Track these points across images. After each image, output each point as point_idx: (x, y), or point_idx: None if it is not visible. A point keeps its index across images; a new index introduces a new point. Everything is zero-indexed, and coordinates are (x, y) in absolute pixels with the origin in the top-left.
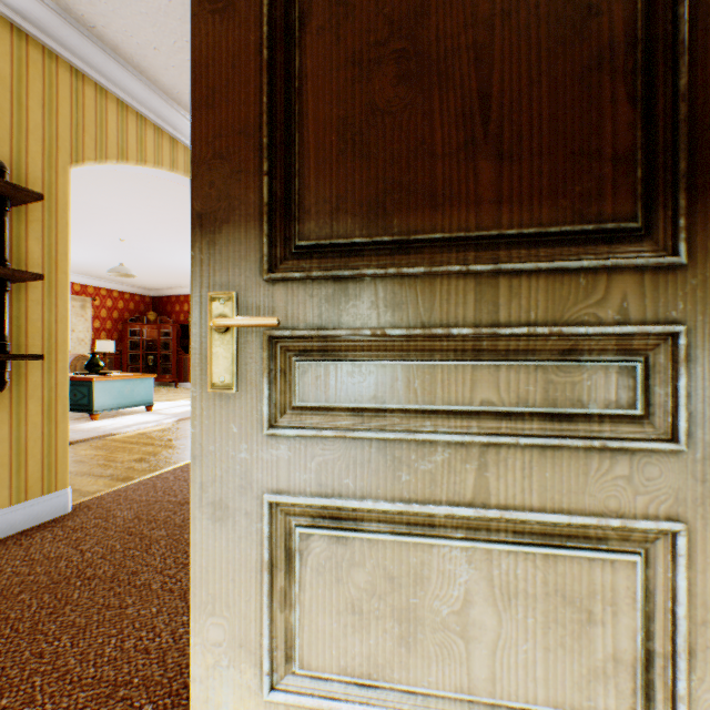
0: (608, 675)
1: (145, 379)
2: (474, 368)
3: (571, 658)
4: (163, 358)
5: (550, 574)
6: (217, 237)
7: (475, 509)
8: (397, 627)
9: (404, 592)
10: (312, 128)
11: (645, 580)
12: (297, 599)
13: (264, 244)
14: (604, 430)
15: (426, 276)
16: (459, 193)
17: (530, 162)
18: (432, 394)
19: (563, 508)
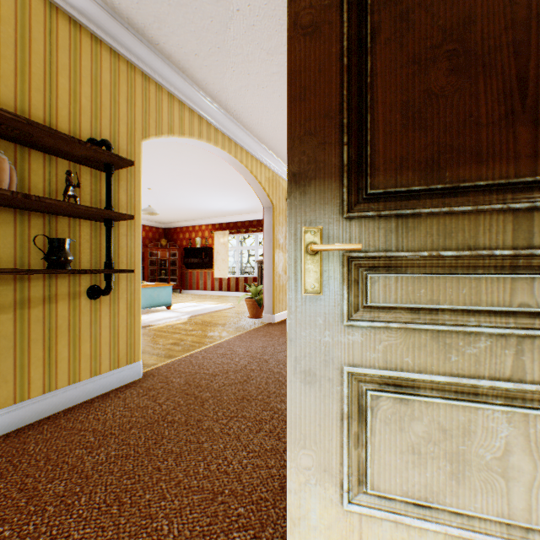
0: None
1: (166, 287)
2: (512, 280)
3: None
4: (171, 272)
5: None
6: (307, 189)
7: (513, 383)
8: (448, 466)
9: (454, 441)
10: (380, 110)
11: None
12: (369, 441)
13: (344, 193)
14: None
15: (471, 213)
16: (500, 151)
17: None
18: (477, 298)
19: None
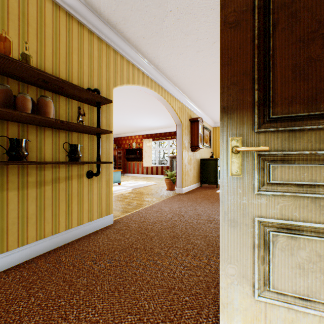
0: None
1: (118, 172)
2: None
3: None
4: (118, 163)
5: None
6: (232, 116)
7: None
8: (322, 276)
9: None
10: (278, 69)
11: None
12: (271, 260)
13: (255, 118)
14: None
15: None
16: None
17: None
18: None
19: None
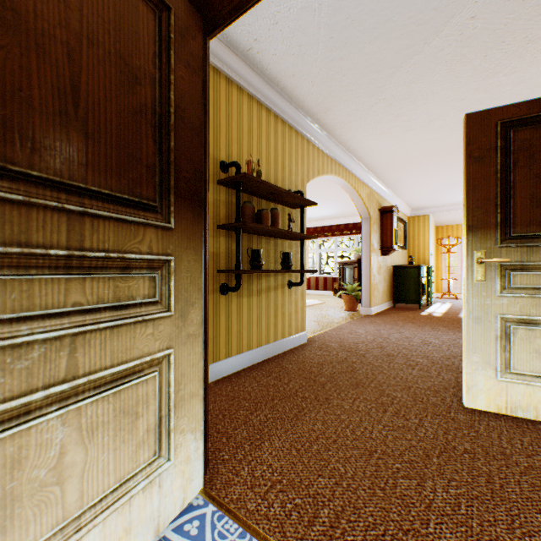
0: None
1: None
2: None
3: None
4: None
5: None
6: (476, 233)
7: None
8: None
9: None
10: (517, 198)
11: None
12: (511, 348)
13: (497, 235)
14: None
15: None
16: None
17: None
18: None
19: None
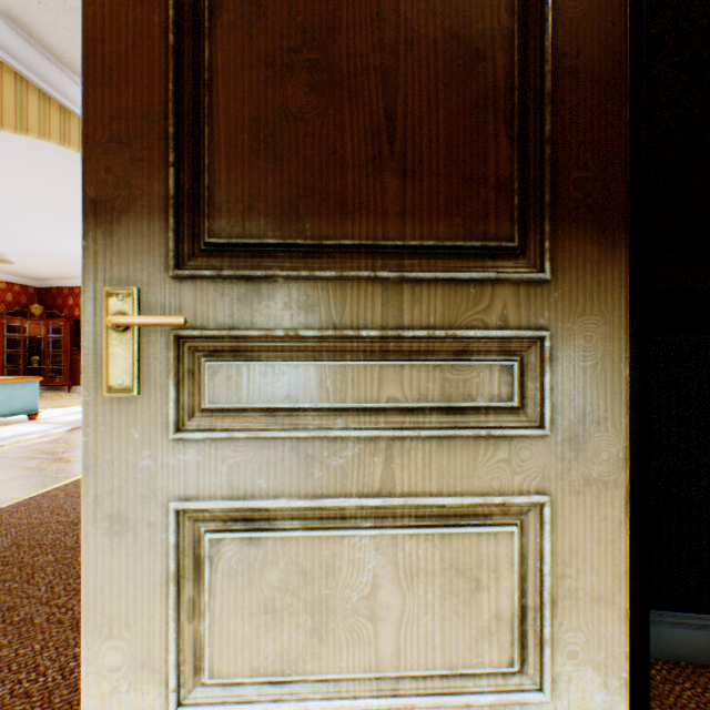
0: (492, 632)
1: (28, 384)
2: (381, 368)
3: (464, 623)
4: (52, 359)
5: (447, 550)
6: (116, 228)
7: (382, 499)
8: (310, 619)
9: (317, 585)
10: (223, 123)
11: (520, 547)
12: (207, 607)
13: (170, 239)
14: (489, 421)
15: (338, 280)
16: (368, 204)
17: (430, 182)
18: (343, 392)
19: (457, 491)
